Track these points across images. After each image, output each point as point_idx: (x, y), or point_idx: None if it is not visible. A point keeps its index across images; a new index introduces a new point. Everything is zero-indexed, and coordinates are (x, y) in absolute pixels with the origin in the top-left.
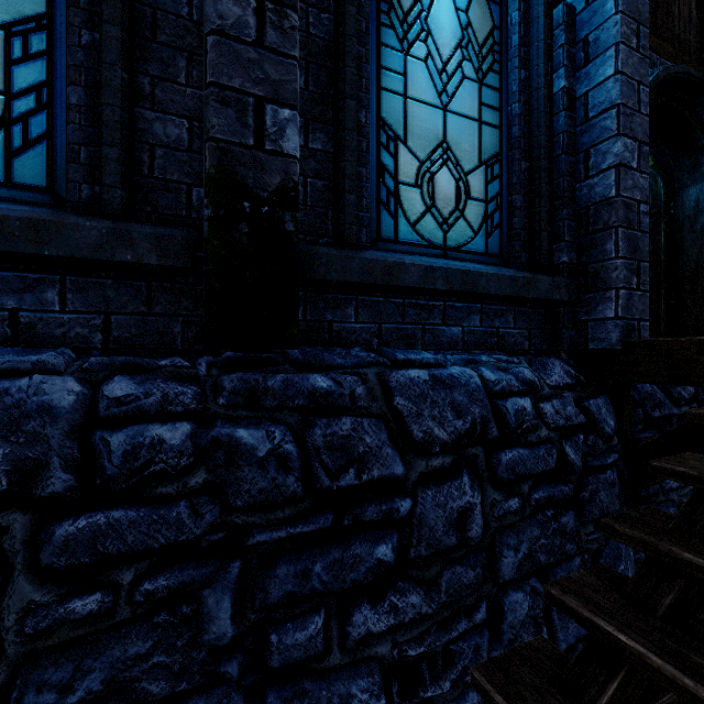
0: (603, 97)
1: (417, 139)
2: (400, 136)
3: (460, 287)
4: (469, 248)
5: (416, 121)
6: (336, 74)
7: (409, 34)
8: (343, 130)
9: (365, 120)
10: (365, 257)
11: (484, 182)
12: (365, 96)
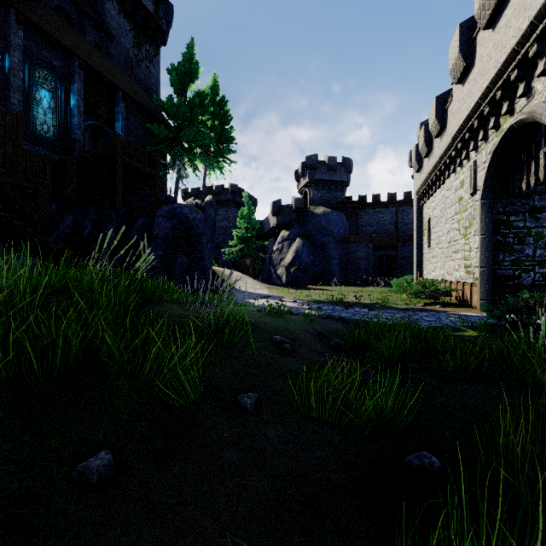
0: (75, 124)
1: (40, 119)
2: (37, 118)
3: (47, 142)
4: (50, 138)
5: (40, 117)
6: (26, 107)
7: (39, 104)
8: (28, 115)
9: (31, 114)
10: (31, 132)
11: (54, 129)
12: (31, 111)
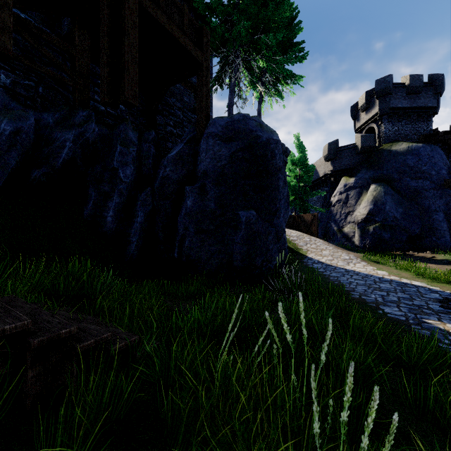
0: None
1: None
2: None
3: None
4: None
5: None
6: None
7: None
8: None
9: None
10: None
11: None
12: None
